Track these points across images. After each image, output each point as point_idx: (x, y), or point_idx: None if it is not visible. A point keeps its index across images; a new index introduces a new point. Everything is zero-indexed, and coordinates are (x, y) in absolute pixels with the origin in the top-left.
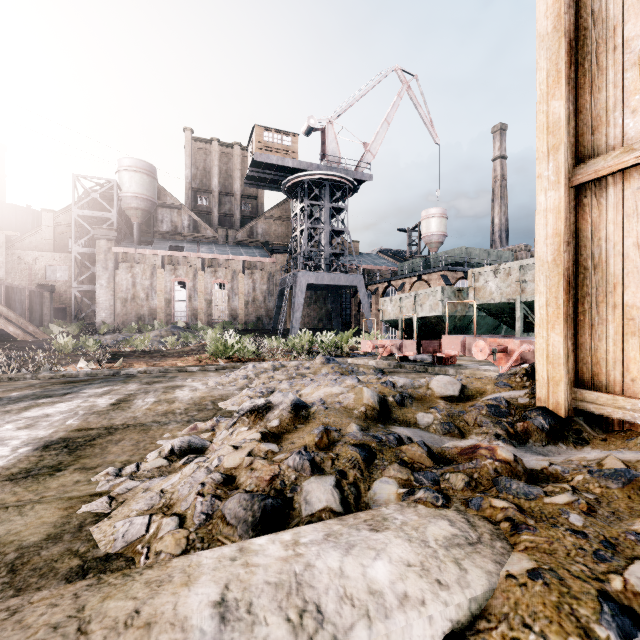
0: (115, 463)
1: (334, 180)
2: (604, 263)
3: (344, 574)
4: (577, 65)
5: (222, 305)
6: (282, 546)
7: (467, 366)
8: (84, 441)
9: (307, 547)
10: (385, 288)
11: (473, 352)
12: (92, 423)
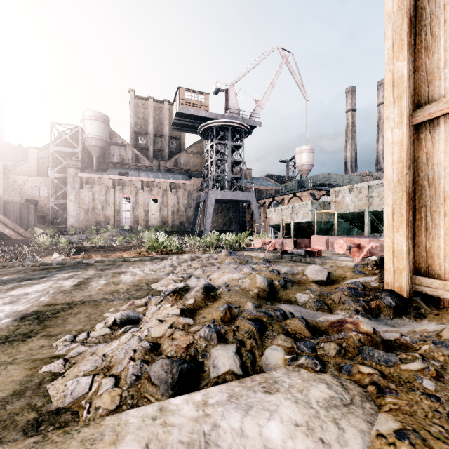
0: (72, 331)
1: (234, 126)
2: (436, 182)
3: (244, 434)
4: (415, 35)
5: (155, 214)
6: (194, 406)
7: (329, 257)
8: (51, 314)
9: (214, 408)
10: (270, 202)
11: (335, 248)
12: (58, 300)
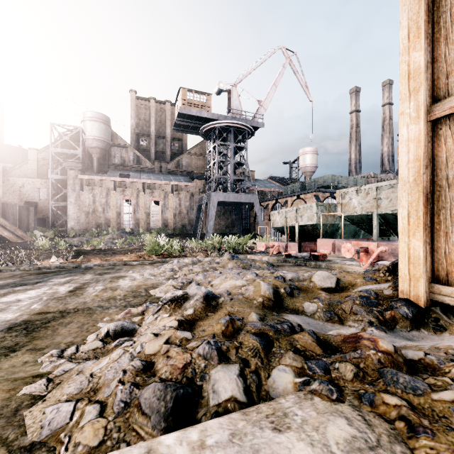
0: (60, 344)
1: (237, 127)
2: None
3: None
4: (433, 23)
5: (157, 216)
6: (188, 449)
7: (335, 261)
8: (41, 323)
9: (212, 452)
10: (273, 204)
11: (342, 252)
12: (51, 307)
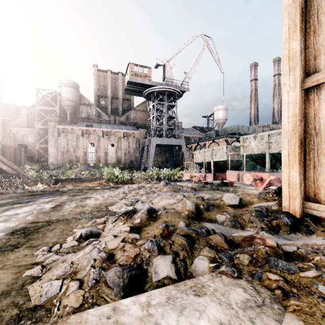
0: (49, 243)
1: (170, 91)
2: (322, 132)
3: None
4: (306, 22)
5: (112, 155)
6: (140, 307)
7: (239, 187)
8: (34, 229)
9: (155, 308)
10: (196, 146)
11: (244, 180)
12: (40, 218)
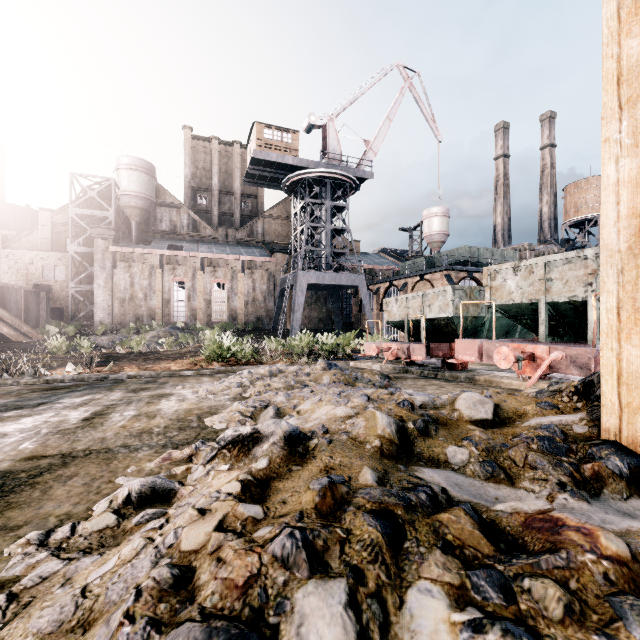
0: (49, 518)
1: (335, 178)
2: None
3: None
4: None
5: (221, 305)
6: None
7: (480, 372)
8: (27, 477)
9: None
10: (387, 288)
11: (495, 359)
12: (50, 447)
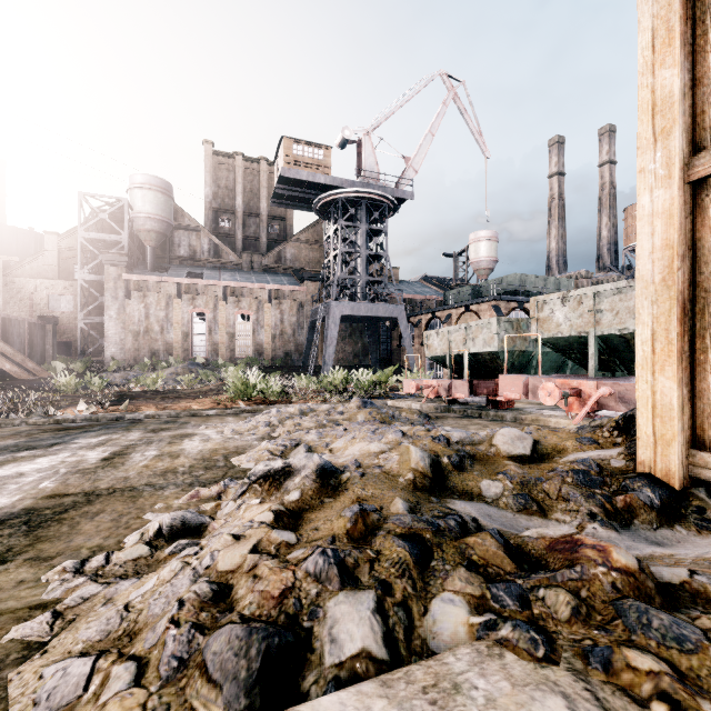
0: (81, 550)
1: (372, 198)
2: None
3: None
4: (694, 22)
5: (246, 339)
6: None
7: (527, 410)
8: (52, 514)
9: None
10: (429, 320)
11: (540, 396)
12: (71, 486)
